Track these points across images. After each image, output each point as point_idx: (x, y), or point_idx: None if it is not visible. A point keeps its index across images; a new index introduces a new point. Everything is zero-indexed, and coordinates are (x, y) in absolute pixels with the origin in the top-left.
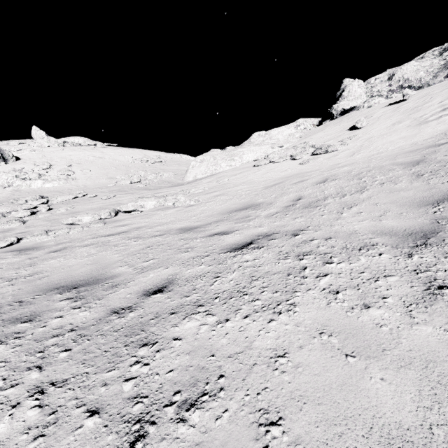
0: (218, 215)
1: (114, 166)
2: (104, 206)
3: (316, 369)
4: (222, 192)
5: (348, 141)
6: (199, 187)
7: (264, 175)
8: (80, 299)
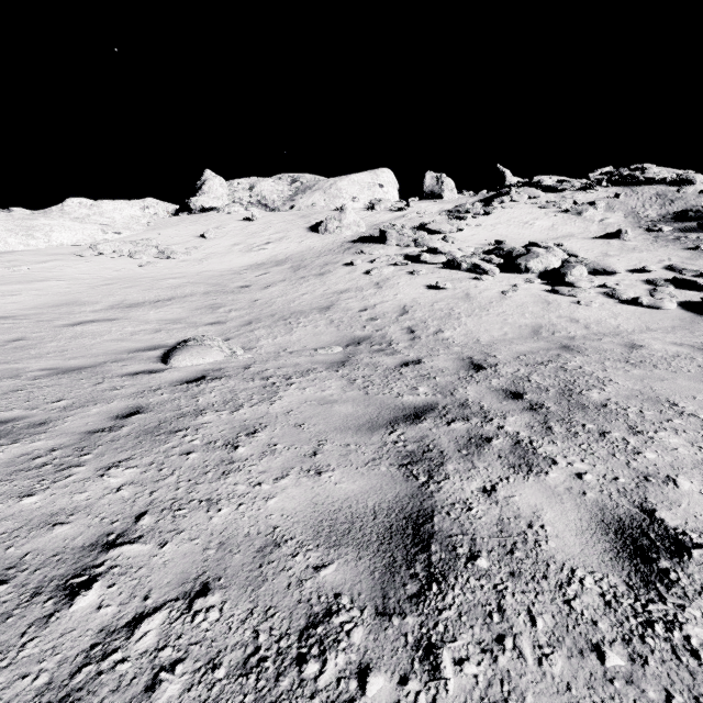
0: (35, 309)
1: None
2: None
3: (108, 344)
4: (28, 285)
5: (194, 251)
6: None
7: (90, 271)
8: None
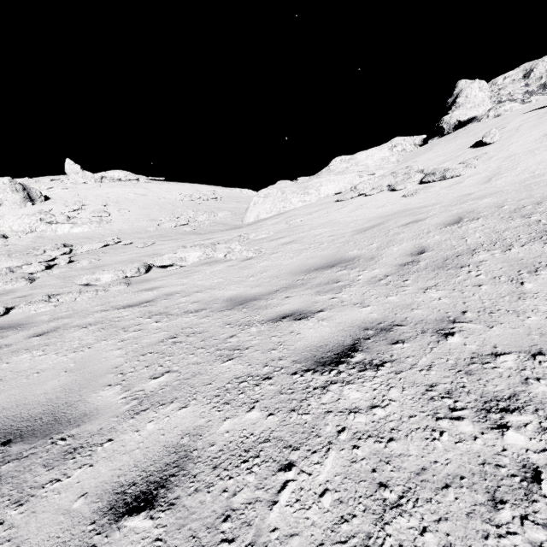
0: (288, 277)
1: (158, 205)
2: (137, 257)
3: None
4: (294, 237)
5: (475, 161)
6: (261, 231)
7: (351, 213)
8: None
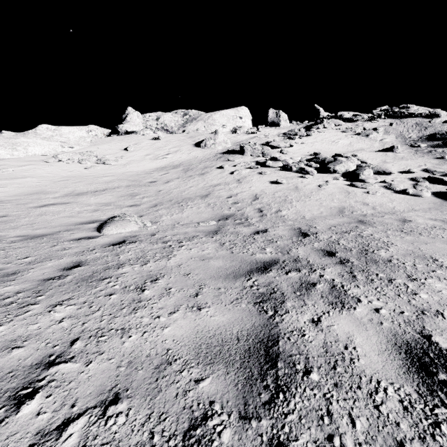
0: (16, 196)
1: None
2: None
3: (62, 219)
4: (12, 181)
5: (120, 159)
6: None
7: (53, 172)
8: None
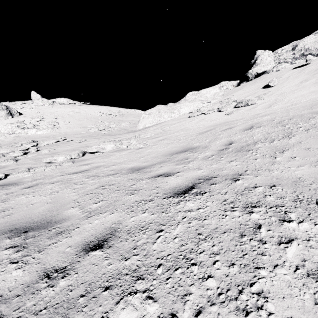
0: (162, 157)
1: (87, 119)
2: (76, 148)
3: None
4: (165, 137)
5: (264, 96)
6: (147, 133)
7: (197, 123)
8: (23, 249)
